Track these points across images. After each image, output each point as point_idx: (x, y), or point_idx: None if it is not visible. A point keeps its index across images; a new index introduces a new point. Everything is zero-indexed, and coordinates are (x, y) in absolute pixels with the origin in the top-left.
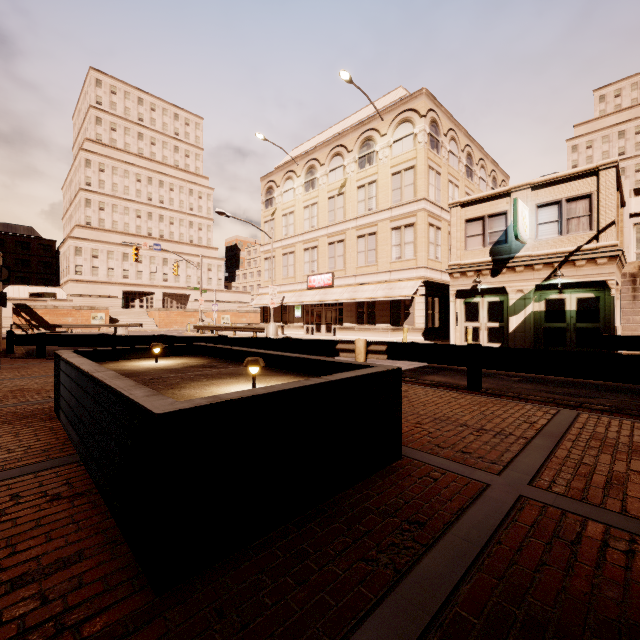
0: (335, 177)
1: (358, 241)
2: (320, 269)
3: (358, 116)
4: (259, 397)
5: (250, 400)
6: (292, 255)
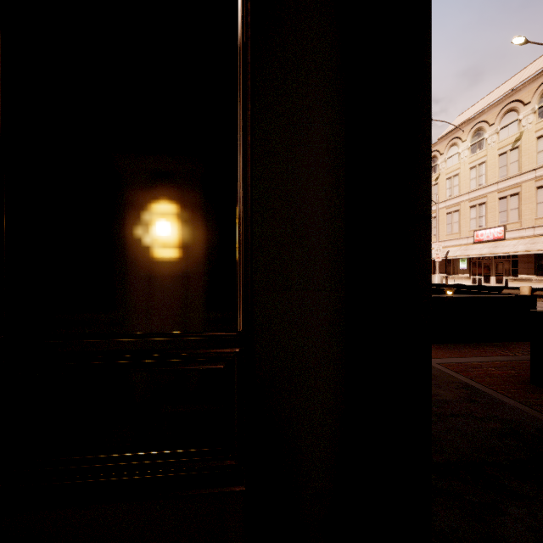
0: (507, 133)
1: (537, 192)
2: (488, 223)
3: (538, 64)
4: (458, 297)
5: (455, 298)
6: (456, 213)
